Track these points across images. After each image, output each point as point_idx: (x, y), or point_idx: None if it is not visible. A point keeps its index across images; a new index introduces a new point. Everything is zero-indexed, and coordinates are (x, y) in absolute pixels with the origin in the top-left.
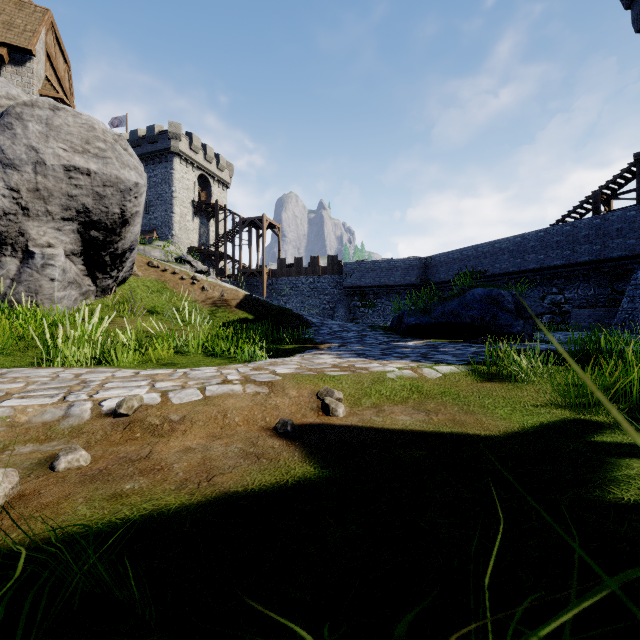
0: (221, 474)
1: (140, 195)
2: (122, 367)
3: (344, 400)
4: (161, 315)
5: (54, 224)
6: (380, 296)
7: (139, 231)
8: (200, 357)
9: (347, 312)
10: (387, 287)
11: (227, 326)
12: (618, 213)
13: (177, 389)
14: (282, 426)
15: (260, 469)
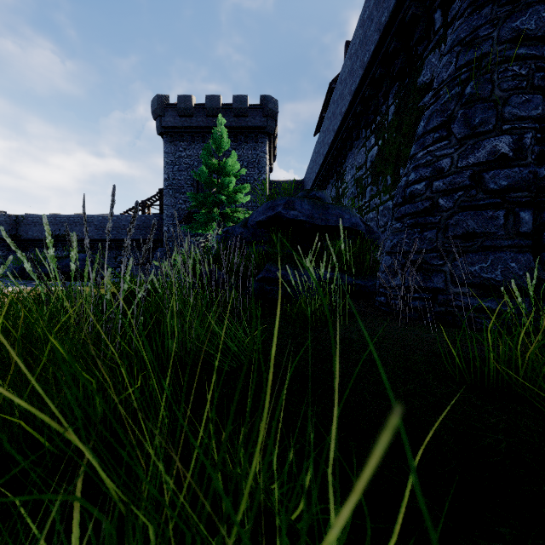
0: None
1: None
2: None
3: None
4: None
5: None
6: None
7: None
8: None
9: None
10: None
11: None
12: (152, 216)
13: None
14: None
15: None
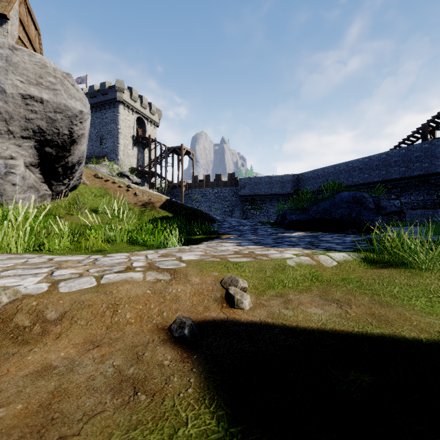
0: (59, 439)
1: (84, 121)
2: (52, 253)
3: (248, 288)
4: (102, 213)
5: (15, 141)
6: (265, 202)
7: (85, 150)
8: (124, 245)
9: (241, 213)
10: (270, 195)
11: (152, 222)
12: None
13: (72, 278)
14: (178, 328)
15: (129, 423)
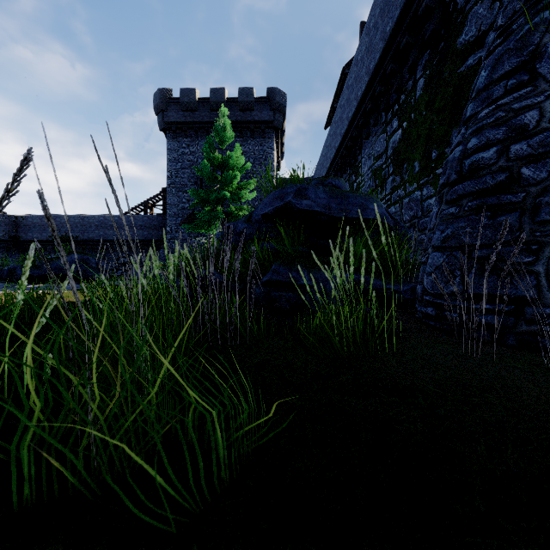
0: None
1: None
2: None
3: None
4: None
5: None
6: None
7: None
8: None
9: None
10: None
11: None
12: (155, 217)
13: None
14: None
15: None
